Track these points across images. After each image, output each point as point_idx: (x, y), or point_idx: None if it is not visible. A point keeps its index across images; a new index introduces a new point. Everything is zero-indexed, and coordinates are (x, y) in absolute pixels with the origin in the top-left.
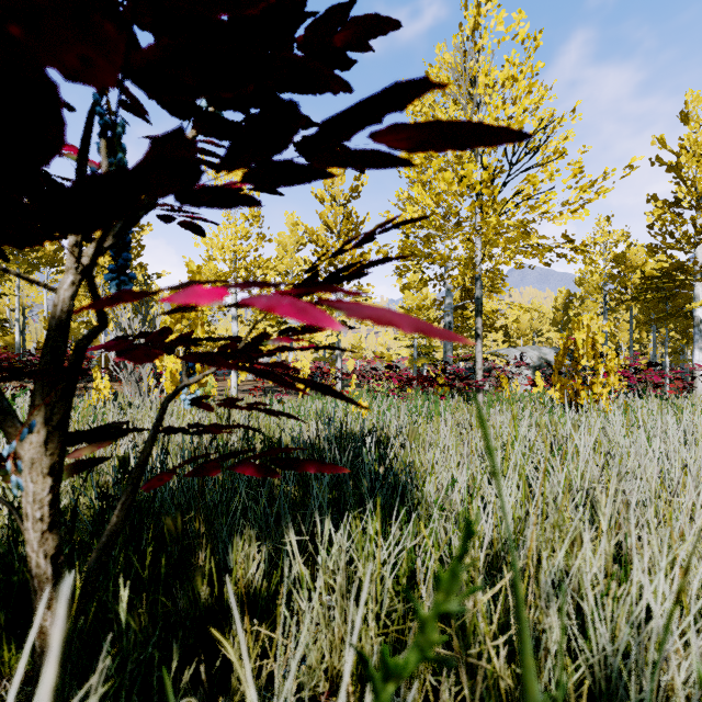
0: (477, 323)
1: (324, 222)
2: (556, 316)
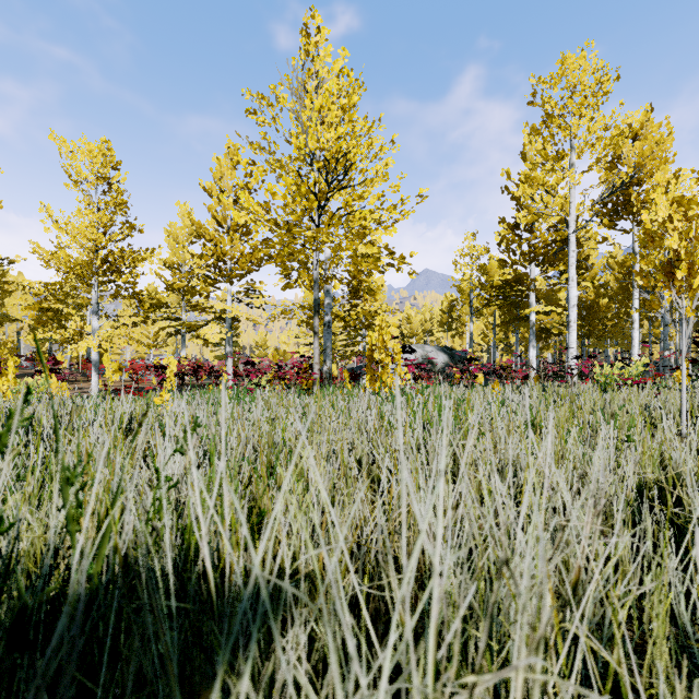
0: (315, 321)
1: (213, 216)
2: (443, 318)
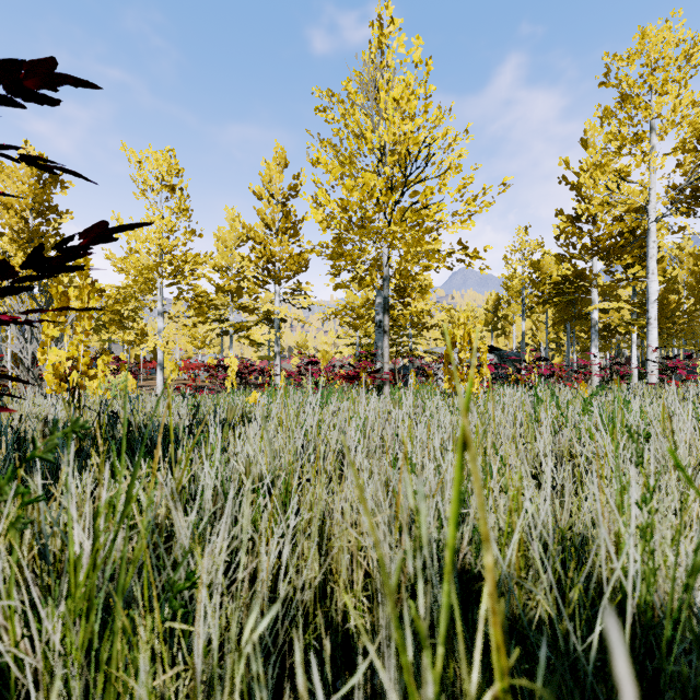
0: (385, 320)
1: (262, 219)
2: (487, 317)
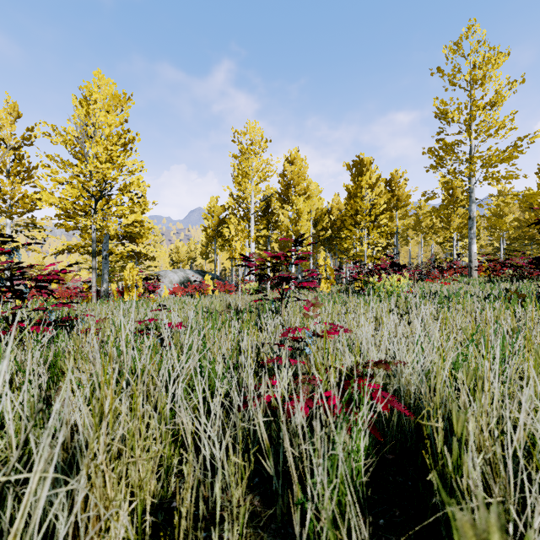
0: (93, 262)
1: None
2: (202, 249)
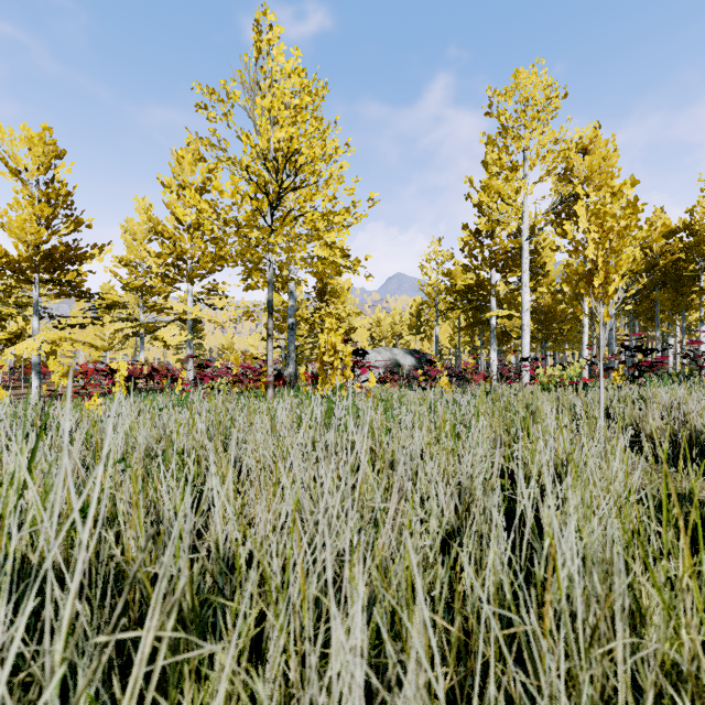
0: (269, 323)
1: (172, 212)
2: (412, 321)
